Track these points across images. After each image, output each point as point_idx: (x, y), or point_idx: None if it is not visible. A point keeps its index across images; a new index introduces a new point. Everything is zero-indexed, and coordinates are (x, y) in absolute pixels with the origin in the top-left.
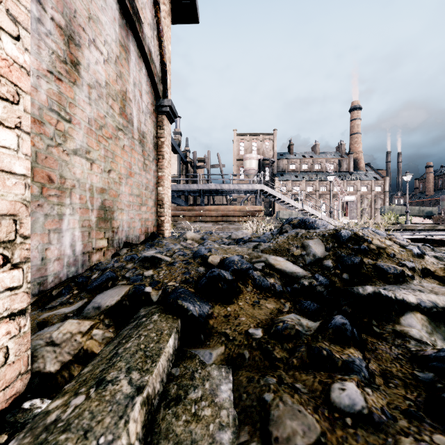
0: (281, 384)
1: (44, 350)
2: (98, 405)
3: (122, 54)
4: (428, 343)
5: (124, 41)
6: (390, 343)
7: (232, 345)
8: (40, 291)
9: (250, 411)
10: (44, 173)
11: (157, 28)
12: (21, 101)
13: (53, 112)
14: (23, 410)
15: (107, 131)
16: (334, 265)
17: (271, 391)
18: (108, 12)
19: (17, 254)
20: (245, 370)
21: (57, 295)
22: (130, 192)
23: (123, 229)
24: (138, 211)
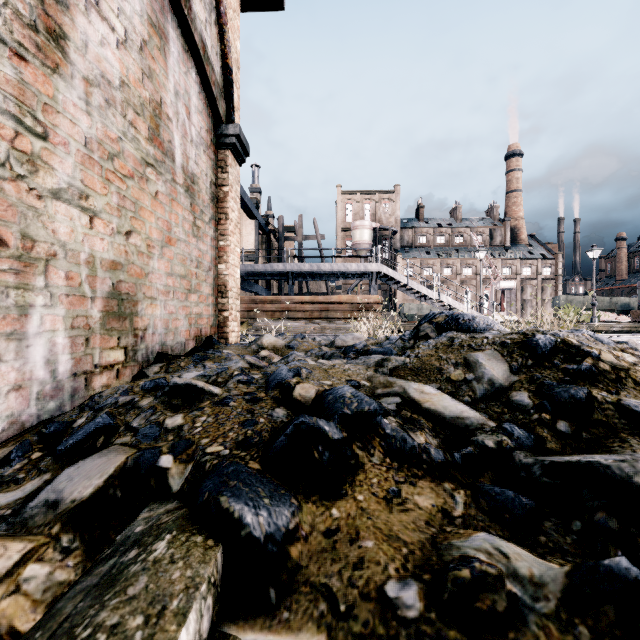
0: None
1: None
2: None
3: (152, 39)
4: None
5: (156, 18)
6: None
7: (346, 634)
8: None
9: None
10: None
11: (216, 10)
12: None
13: (5, 115)
14: None
15: (124, 165)
16: (535, 402)
17: None
18: None
19: None
20: None
21: (1, 462)
22: (168, 270)
23: (155, 332)
24: (183, 301)
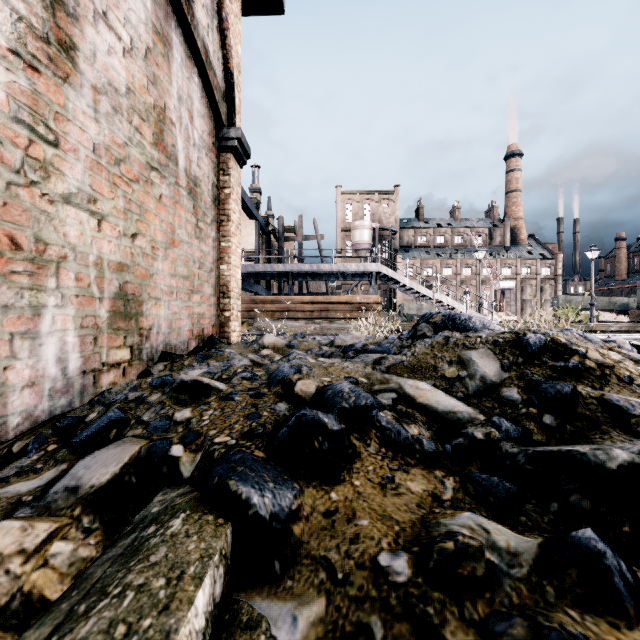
0: None
1: None
2: None
3: (157, 47)
4: None
5: (161, 26)
6: None
7: (343, 597)
8: None
9: None
10: None
11: (218, 16)
12: None
13: (20, 124)
14: None
15: (130, 169)
16: (523, 397)
17: None
18: None
19: None
20: None
21: (18, 454)
22: (172, 271)
23: (159, 331)
24: (185, 301)
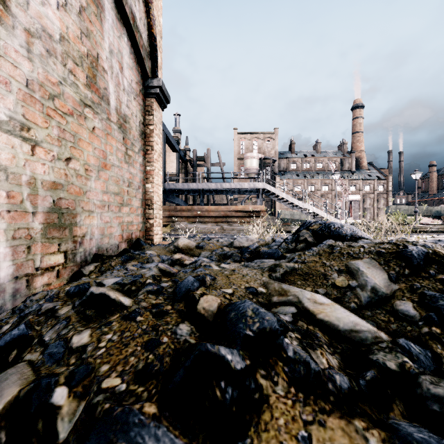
0: None
1: None
2: None
3: (90, 7)
4: None
5: None
6: None
7: None
8: None
9: None
10: None
11: None
12: None
13: None
14: None
15: (64, 104)
16: (422, 314)
17: None
18: None
19: None
20: None
21: None
22: (104, 189)
23: (92, 238)
24: (116, 212)
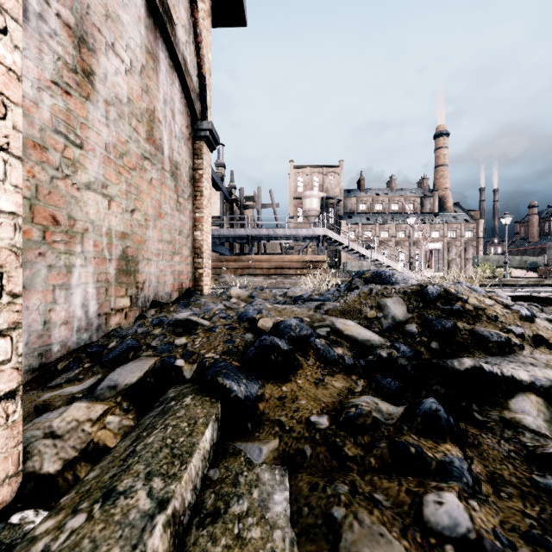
0: (355, 495)
1: (42, 444)
2: (103, 528)
3: (148, 63)
4: (549, 436)
5: (151, 46)
6: (498, 436)
7: (289, 437)
8: (42, 364)
9: (314, 533)
10: (47, 213)
11: (194, 32)
12: (9, 114)
13: (59, 134)
14: (11, 526)
15: (130, 160)
16: (419, 330)
17: (342, 504)
18: (131, 10)
19: (4, 318)
20: (306, 473)
21: (63, 370)
22: (159, 237)
23: (150, 285)
24: (169, 261)
